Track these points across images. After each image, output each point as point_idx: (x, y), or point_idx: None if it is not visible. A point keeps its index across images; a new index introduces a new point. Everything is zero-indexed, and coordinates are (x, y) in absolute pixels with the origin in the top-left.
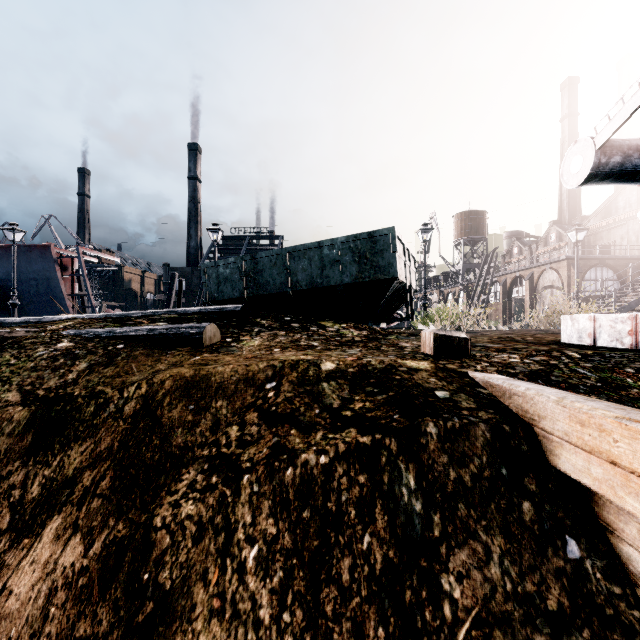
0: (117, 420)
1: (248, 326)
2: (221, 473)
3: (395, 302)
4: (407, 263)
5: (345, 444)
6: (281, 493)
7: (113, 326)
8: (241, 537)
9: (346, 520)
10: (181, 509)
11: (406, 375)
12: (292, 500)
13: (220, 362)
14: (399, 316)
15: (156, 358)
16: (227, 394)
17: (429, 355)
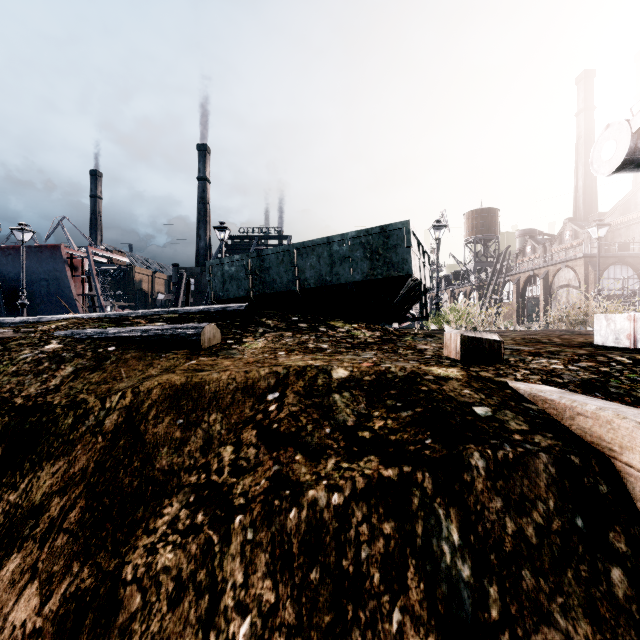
0: (96, 435)
1: (252, 326)
2: (208, 510)
3: (409, 301)
4: (421, 260)
5: (364, 479)
6: (282, 544)
7: (108, 326)
8: (229, 603)
9: (367, 587)
10: (157, 557)
11: (434, 386)
12: (296, 554)
13: (217, 367)
14: (411, 316)
15: (148, 362)
16: (222, 406)
17: (456, 360)
